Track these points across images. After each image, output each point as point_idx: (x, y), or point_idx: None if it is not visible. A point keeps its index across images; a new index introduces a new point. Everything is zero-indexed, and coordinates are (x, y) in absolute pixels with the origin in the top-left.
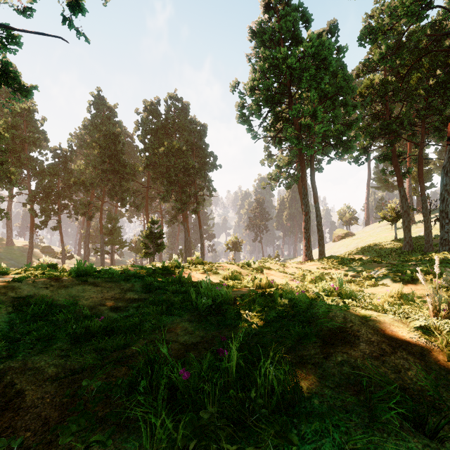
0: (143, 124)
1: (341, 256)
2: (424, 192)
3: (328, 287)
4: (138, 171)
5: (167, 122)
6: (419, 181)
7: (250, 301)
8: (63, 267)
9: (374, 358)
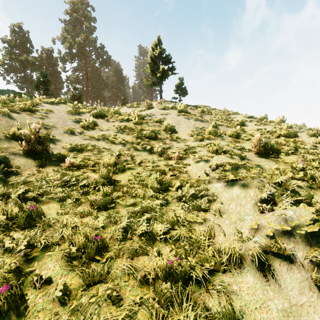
0: None
1: None
2: None
3: None
4: None
5: None
6: None
7: None
8: None
9: None
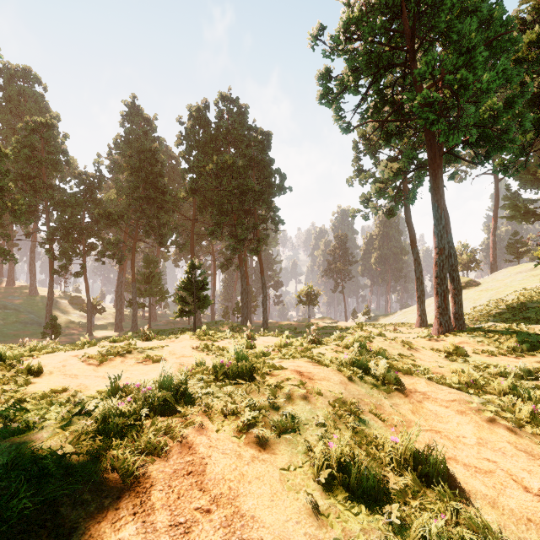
0: (188, 136)
1: (513, 329)
2: None
3: None
4: (180, 199)
5: (219, 133)
6: None
7: None
8: None
9: None
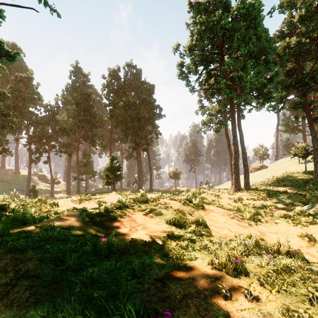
0: (108, 85)
1: (267, 188)
2: None
3: None
4: (104, 120)
5: (125, 84)
6: None
7: None
8: (10, 207)
9: None
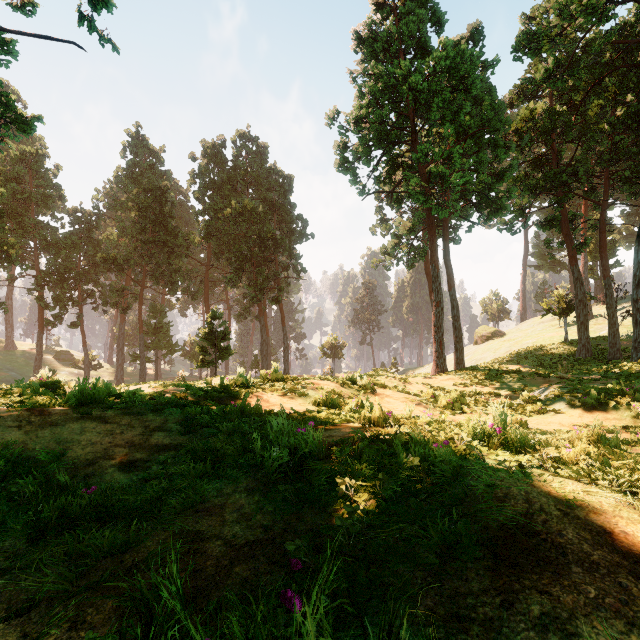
0: (202, 174)
1: (488, 367)
2: (608, 273)
3: (484, 428)
4: (193, 242)
5: (236, 172)
6: (601, 257)
7: (354, 453)
8: (69, 386)
9: (610, 610)
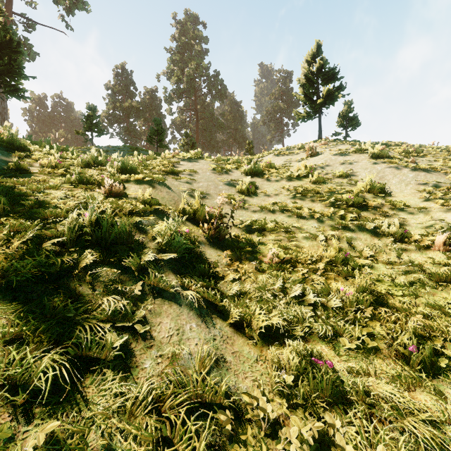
0: (31, 111)
1: None
2: None
3: None
4: None
5: (54, 114)
6: None
7: None
8: None
9: None
